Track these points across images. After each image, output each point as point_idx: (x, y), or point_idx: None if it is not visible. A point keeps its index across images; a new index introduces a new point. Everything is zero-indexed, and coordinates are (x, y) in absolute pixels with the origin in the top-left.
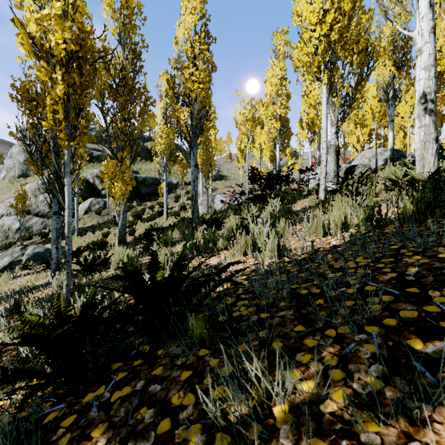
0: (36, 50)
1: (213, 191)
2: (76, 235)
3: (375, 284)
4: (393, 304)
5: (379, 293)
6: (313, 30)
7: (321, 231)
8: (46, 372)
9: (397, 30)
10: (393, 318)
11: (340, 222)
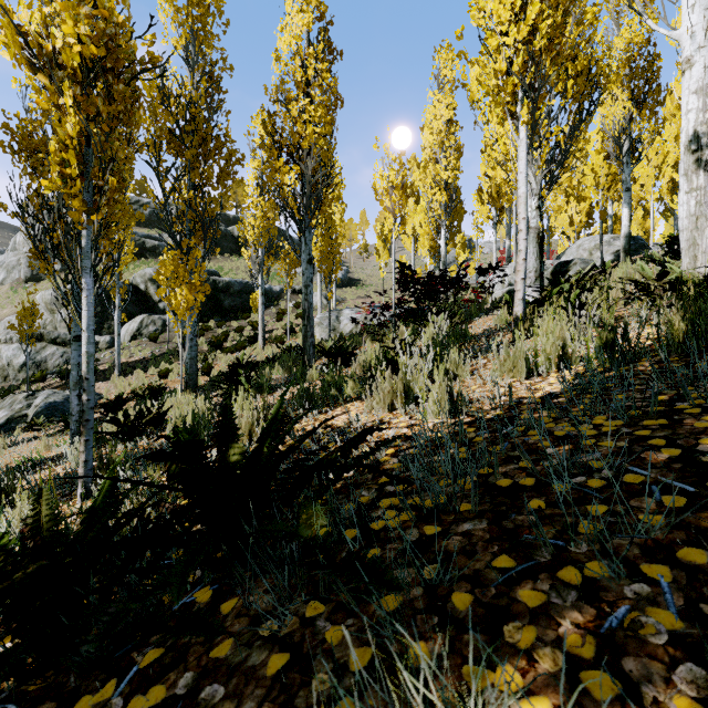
0: (31, 56)
1: (339, 304)
2: (117, 374)
3: (640, 469)
4: (688, 514)
5: (655, 489)
6: (504, 34)
7: (523, 369)
8: (5, 647)
9: (636, 43)
10: (698, 546)
11: (555, 354)
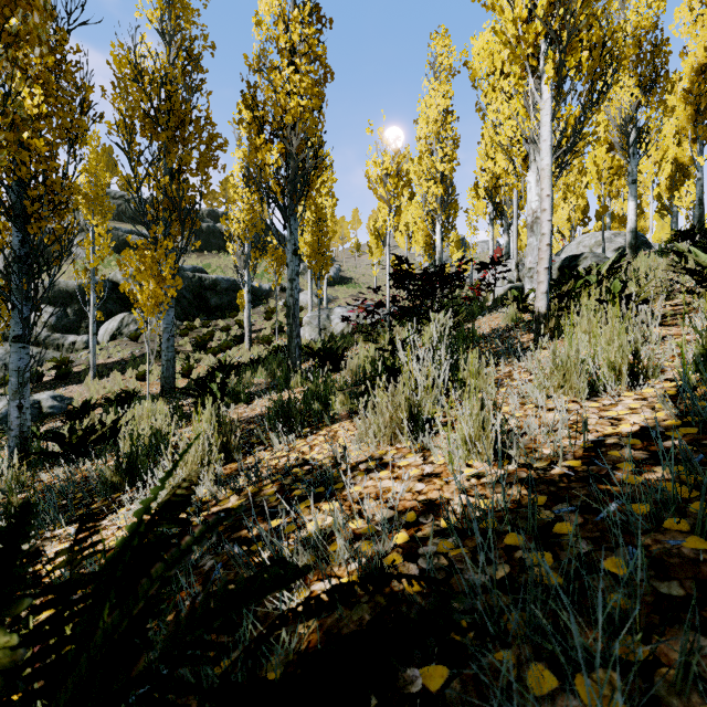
0: None
1: (330, 303)
2: (92, 376)
3: None
4: None
5: None
6: None
7: (582, 385)
8: None
9: (643, 27)
10: None
11: (623, 363)
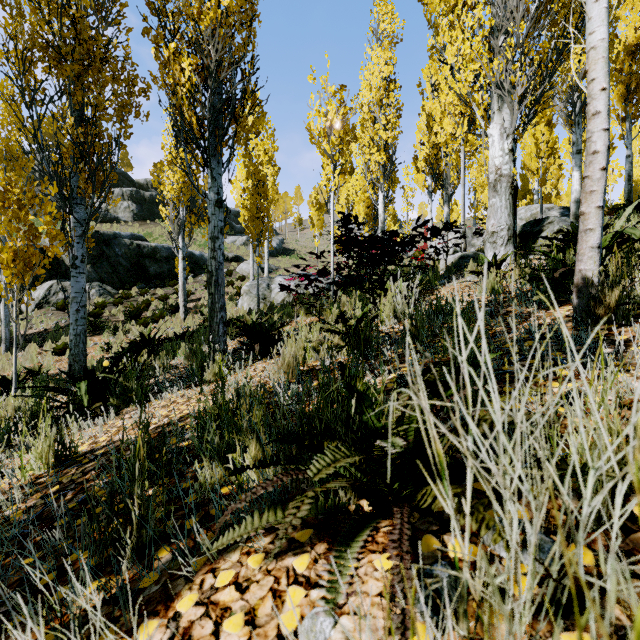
0: None
1: (273, 272)
2: (4, 350)
3: None
4: None
5: None
6: None
7: None
8: None
9: None
10: None
11: None
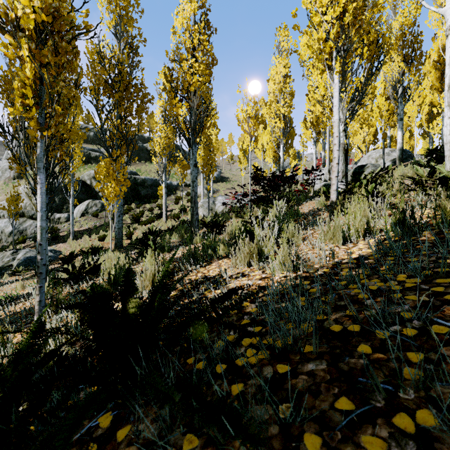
0: (1, 22)
1: (215, 193)
2: (72, 238)
3: (443, 320)
4: None
5: None
6: (323, 14)
7: (340, 238)
8: None
9: (406, 25)
10: None
11: (362, 227)
